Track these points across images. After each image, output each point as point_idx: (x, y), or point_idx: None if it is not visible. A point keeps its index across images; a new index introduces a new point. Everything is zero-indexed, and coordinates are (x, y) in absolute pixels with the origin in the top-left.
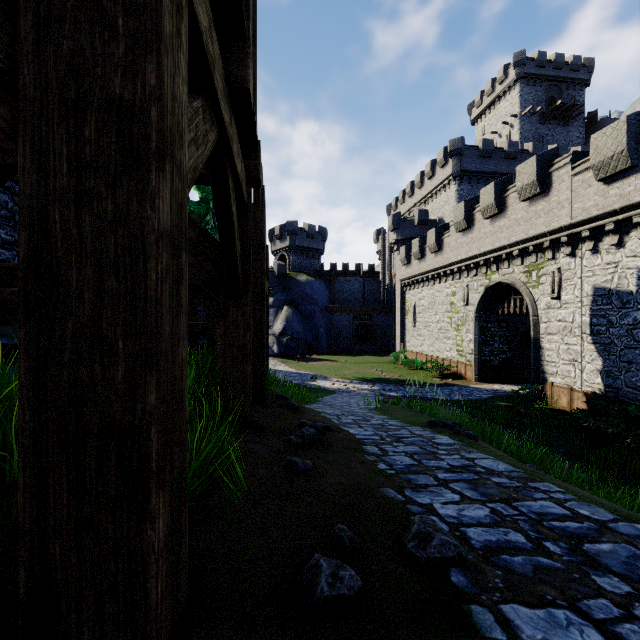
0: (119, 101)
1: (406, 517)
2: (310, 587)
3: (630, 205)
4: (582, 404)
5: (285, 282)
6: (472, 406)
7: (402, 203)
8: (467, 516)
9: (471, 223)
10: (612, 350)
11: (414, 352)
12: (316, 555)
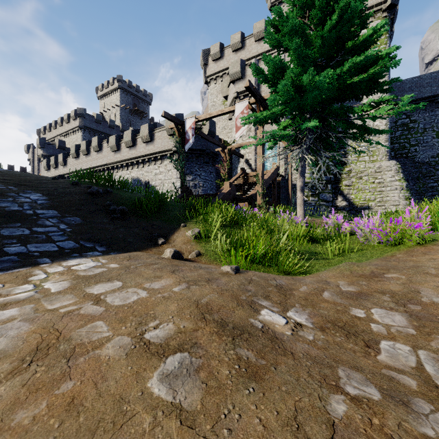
0: None
1: None
2: None
3: (118, 161)
4: None
5: None
6: None
7: (49, 131)
8: None
9: (79, 155)
10: None
11: None
12: None
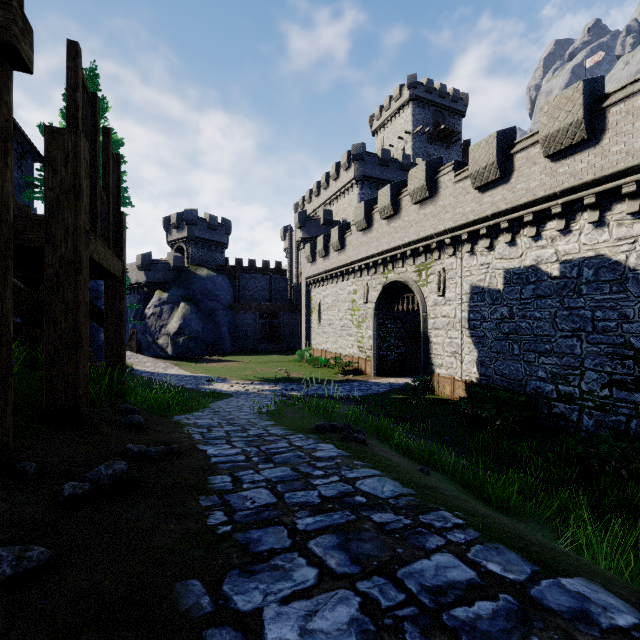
0: None
1: None
2: None
3: (499, 212)
4: (462, 392)
5: (182, 276)
6: (370, 401)
7: (309, 202)
8: (317, 634)
9: (370, 223)
10: (485, 342)
11: (319, 350)
12: None
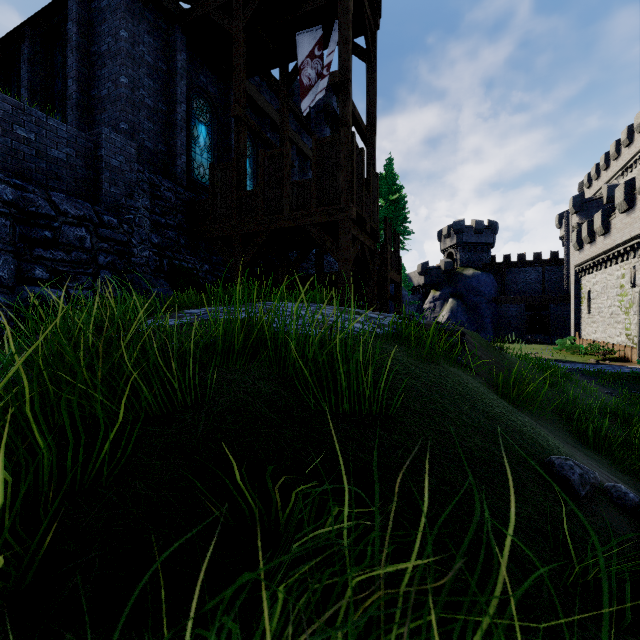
0: (346, 257)
1: None
2: None
3: None
4: None
5: (451, 277)
6: (597, 373)
7: (596, 178)
8: None
9: (633, 203)
10: None
11: (587, 340)
12: None
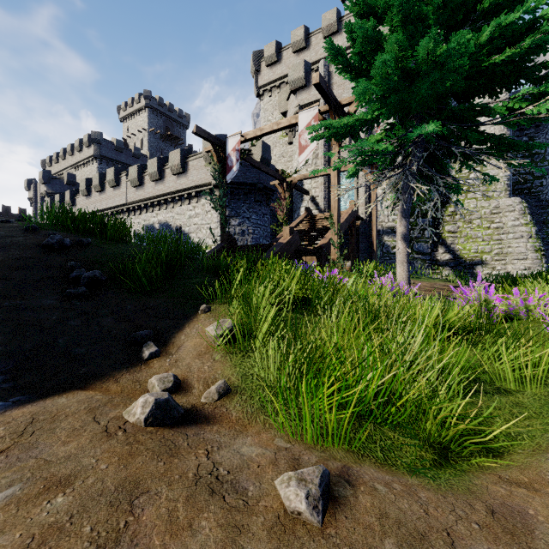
0: None
1: None
2: None
3: (141, 200)
4: None
5: None
6: None
7: (57, 162)
8: None
9: (91, 192)
10: None
11: None
12: None
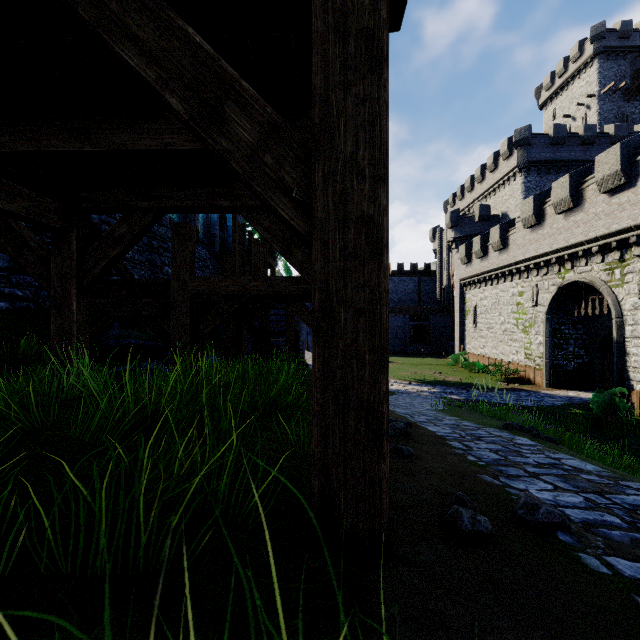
0: (366, 216)
1: (507, 496)
2: (455, 525)
3: None
4: None
5: None
6: (544, 413)
7: (460, 199)
8: (562, 500)
9: (541, 218)
10: None
11: (475, 354)
12: (455, 506)
